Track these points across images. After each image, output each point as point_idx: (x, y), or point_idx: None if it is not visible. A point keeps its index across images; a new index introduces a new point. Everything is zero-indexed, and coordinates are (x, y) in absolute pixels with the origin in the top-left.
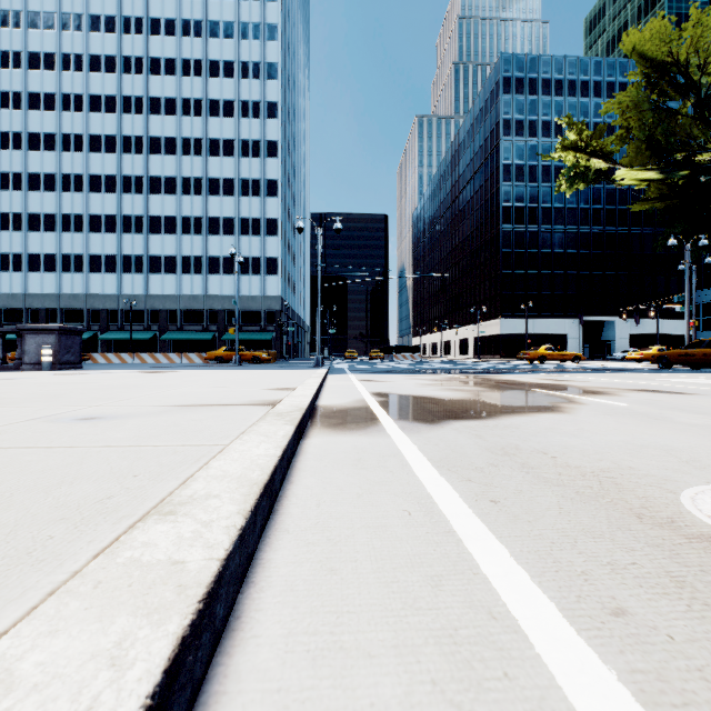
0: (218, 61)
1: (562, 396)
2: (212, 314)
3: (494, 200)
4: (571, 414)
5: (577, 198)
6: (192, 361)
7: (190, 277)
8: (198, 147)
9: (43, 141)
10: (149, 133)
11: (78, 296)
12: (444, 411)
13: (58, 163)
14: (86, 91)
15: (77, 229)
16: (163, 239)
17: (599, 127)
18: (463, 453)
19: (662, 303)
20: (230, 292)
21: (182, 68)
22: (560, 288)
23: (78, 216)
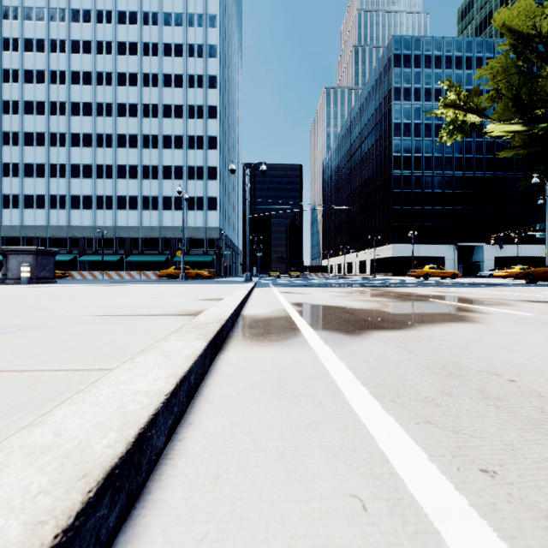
0: (170, 44)
1: (463, 306)
2: (166, 241)
3: (387, 151)
4: (487, 324)
5: (452, 149)
6: (149, 278)
7: (149, 212)
8: (155, 111)
9: (36, 107)
10: (117, 101)
11: (62, 227)
12: (362, 321)
13: (47, 124)
14: (68, 68)
15: (61, 175)
16: (128, 183)
17: (474, 88)
18: (401, 374)
19: (521, 232)
20: (180, 224)
21: (143, 49)
22: (439, 220)
23: (62, 165)
